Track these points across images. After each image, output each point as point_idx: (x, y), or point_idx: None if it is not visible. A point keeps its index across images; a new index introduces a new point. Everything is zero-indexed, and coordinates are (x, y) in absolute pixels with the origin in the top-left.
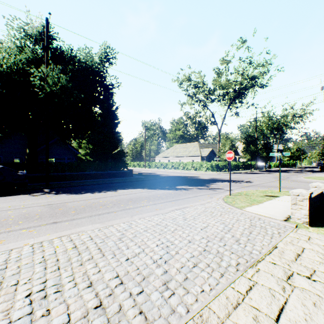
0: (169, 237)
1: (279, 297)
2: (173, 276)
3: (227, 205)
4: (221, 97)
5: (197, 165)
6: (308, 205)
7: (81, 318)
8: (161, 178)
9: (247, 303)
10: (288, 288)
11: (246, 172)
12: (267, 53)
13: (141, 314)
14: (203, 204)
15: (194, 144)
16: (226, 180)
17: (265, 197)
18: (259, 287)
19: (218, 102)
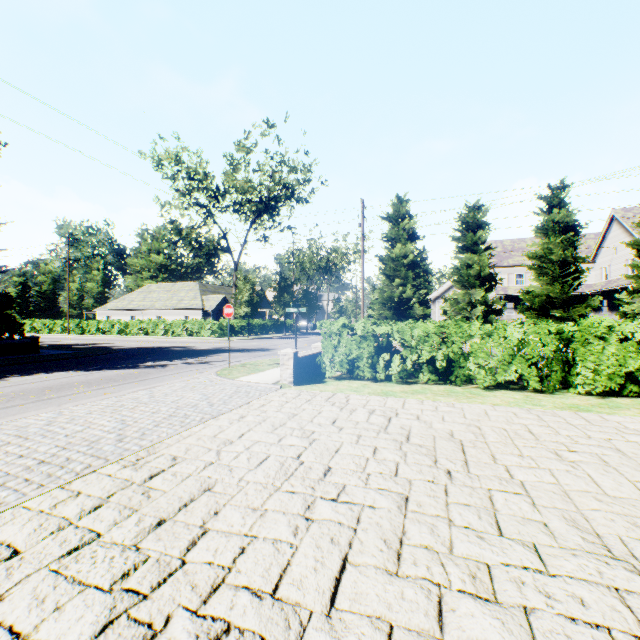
0: (126, 413)
1: (226, 427)
2: (130, 435)
3: (219, 377)
4: (239, 208)
5: (194, 326)
6: (292, 364)
7: (24, 470)
8: (115, 352)
9: (198, 434)
10: (237, 422)
11: (278, 337)
12: (306, 154)
13: (94, 456)
14: (186, 381)
15: (190, 284)
16: (238, 350)
17: (273, 366)
18: (214, 426)
19: (235, 213)
